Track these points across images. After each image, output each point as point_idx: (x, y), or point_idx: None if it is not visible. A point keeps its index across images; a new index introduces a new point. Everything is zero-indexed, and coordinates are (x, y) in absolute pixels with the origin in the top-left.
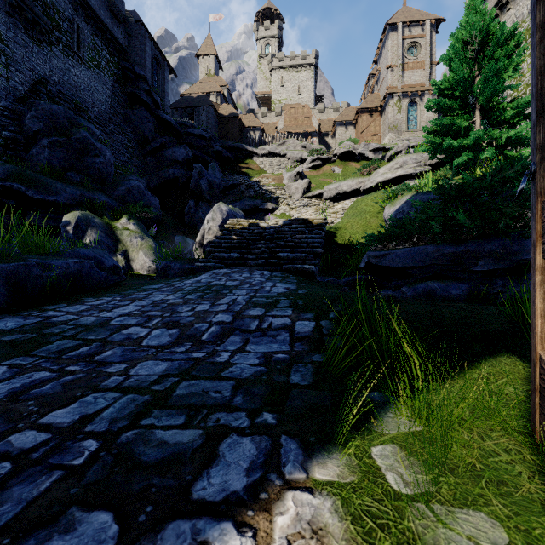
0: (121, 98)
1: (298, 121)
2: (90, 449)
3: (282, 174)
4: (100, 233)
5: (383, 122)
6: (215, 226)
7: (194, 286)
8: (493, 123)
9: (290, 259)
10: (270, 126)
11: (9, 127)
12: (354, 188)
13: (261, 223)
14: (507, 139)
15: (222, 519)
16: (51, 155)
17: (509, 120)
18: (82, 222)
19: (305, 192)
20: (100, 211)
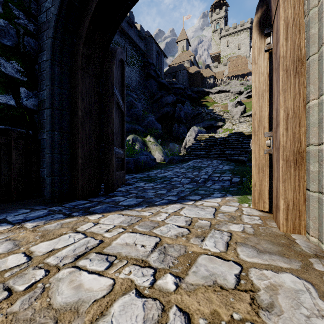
0: (142, 76)
1: (238, 67)
2: (188, 192)
3: (227, 103)
4: (140, 144)
5: None
6: (192, 138)
7: (188, 166)
8: None
9: (232, 154)
10: (219, 73)
11: None
12: None
13: (215, 136)
14: None
15: (217, 197)
16: None
17: None
18: (134, 139)
19: (242, 113)
20: (139, 134)
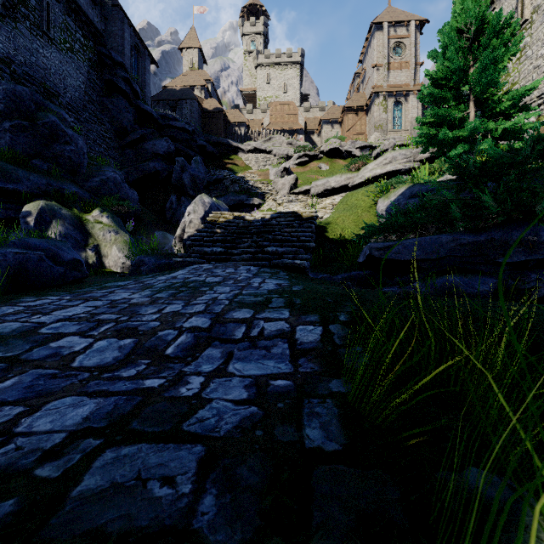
0: (97, 85)
1: (284, 118)
2: None
3: (268, 170)
4: (68, 226)
5: (369, 121)
6: (196, 218)
7: (168, 283)
8: (487, 115)
9: (279, 254)
10: (255, 122)
11: None
12: (343, 184)
13: (246, 216)
14: (503, 131)
15: None
16: (13, 140)
17: (504, 112)
18: (45, 213)
19: (292, 188)
20: (69, 202)
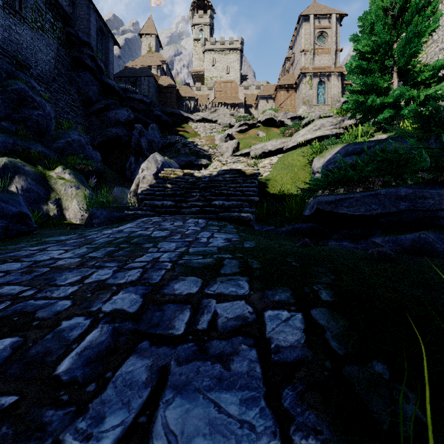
0: (65, 60)
1: (227, 94)
2: None
3: (214, 136)
4: (30, 181)
5: (297, 97)
6: (149, 174)
7: (111, 237)
8: (409, 84)
9: (226, 207)
10: (203, 97)
11: None
12: (278, 147)
13: (195, 173)
14: (424, 98)
15: None
16: None
17: (424, 81)
18: (8, 169)
19: (234, 151)
20: (34, 160)
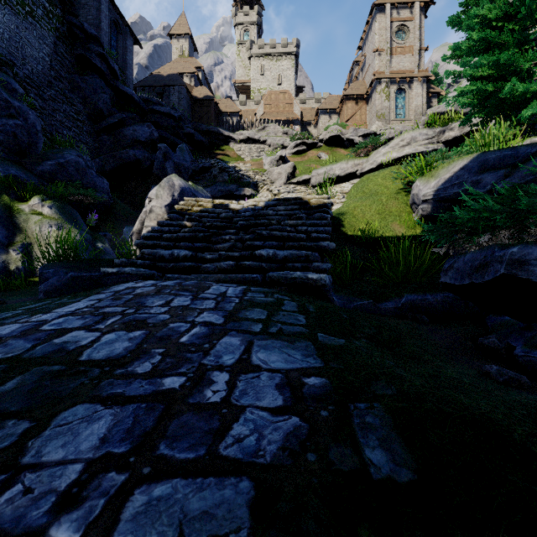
0: (66, 60)
1: (279, 107)
2: None
3: (262, 159)
4: None
5: (369, 110)
6: (158, 206)
7: None
8: None
9: (280, 260)
10: (249, 113)
11: None
12: (349, 172)
13: (231, 204)
14: None
15: None
16: None
17: None
18: None
19: (289, 177)
20: None
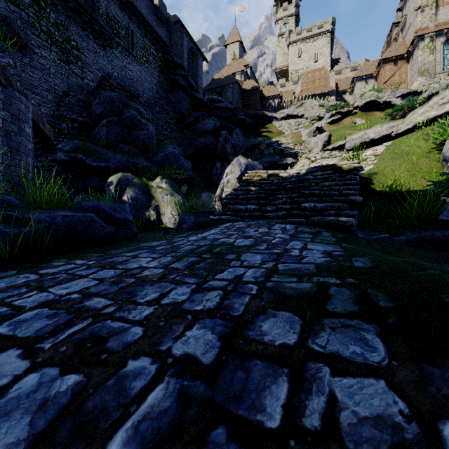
0: (164, 85)
1: (315, 84)
2: None
3: (300, 132)
4: (137, 191)
5: (410, 68)
6: (233, 178)
7: (195, 245)
8: None
9: (318, 210)
10: (288, 93)
11: (82, 114)
12: (384, 134)
13: (280, 173)
14: None
15: None
16: (108, 131)
17: None
18: (122, 182)
19: (325, 145)
20: (141, 173)
